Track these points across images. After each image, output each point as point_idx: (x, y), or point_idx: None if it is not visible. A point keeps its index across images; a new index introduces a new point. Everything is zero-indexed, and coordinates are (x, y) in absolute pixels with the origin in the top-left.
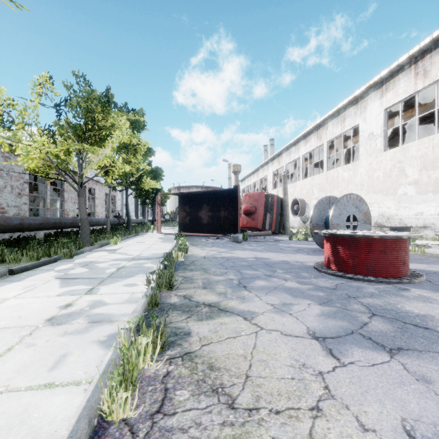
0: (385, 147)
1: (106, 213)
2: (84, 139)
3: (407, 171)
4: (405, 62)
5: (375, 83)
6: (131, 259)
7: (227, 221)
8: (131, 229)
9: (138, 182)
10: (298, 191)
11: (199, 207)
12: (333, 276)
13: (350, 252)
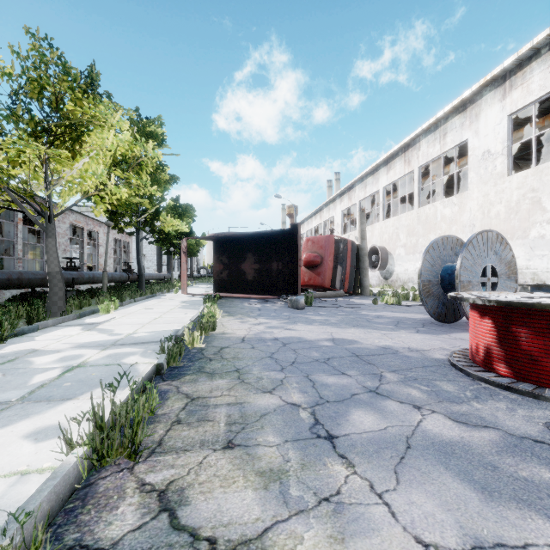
0: (508, 170)
1: (117, 266)
2: (48, 143)
3: (545, 203)
4: (542, 42)
5: (494, 78)
6: (110, 344)
7: (281, 276)
8: (144, 288)
9: (154, 220)
10: (377, 236)
11: (241, 257)
12: (512, 392)
13: (549, 342)
